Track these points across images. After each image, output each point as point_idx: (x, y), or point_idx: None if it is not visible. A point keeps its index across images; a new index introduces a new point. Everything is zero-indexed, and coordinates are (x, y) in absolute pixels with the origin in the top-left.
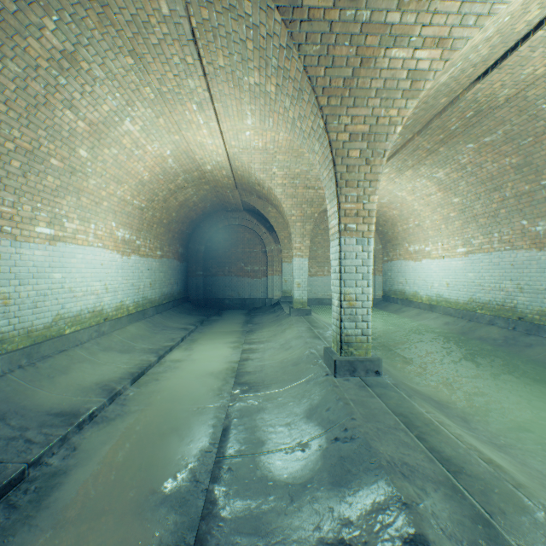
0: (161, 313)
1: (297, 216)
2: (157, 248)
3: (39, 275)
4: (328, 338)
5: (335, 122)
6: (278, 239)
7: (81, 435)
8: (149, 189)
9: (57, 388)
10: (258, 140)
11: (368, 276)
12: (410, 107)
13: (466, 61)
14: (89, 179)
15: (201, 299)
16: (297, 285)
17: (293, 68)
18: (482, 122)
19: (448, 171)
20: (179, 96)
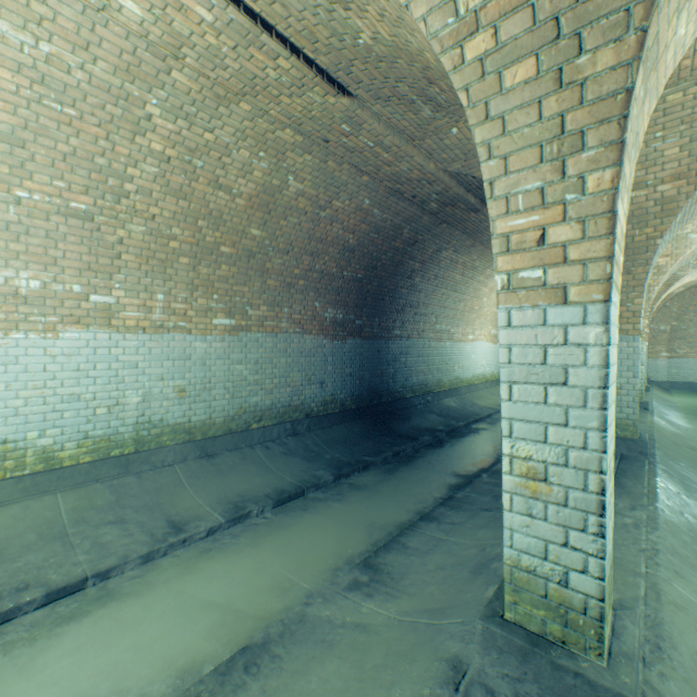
0: None
1: None
2: None
3: (468, 356)
4: None
5: None
6: None
7: (499, 414)
8: None
9: (482, 402)
10: None
11: (640, 360)
12: (660, 279)
13: None
14: (483, 309)
15: None
16: None
17: None
18: None
19: None
20: None
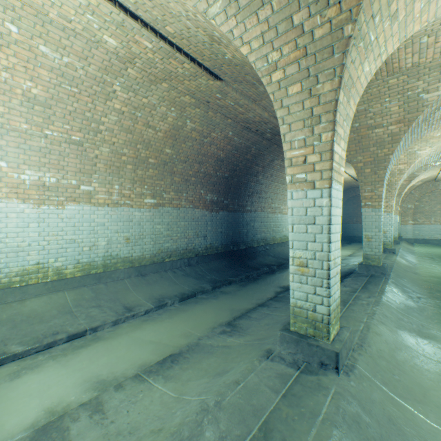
0: None
1: None
2: None
3: None
4: None
5: None
6: None
7: None
8: None
9: None
10: None
11: (390, 224)
12: (401, 177)
13: (432, 154)
14: None
15: None
16: None
17: None
18: None
19: None
20: None
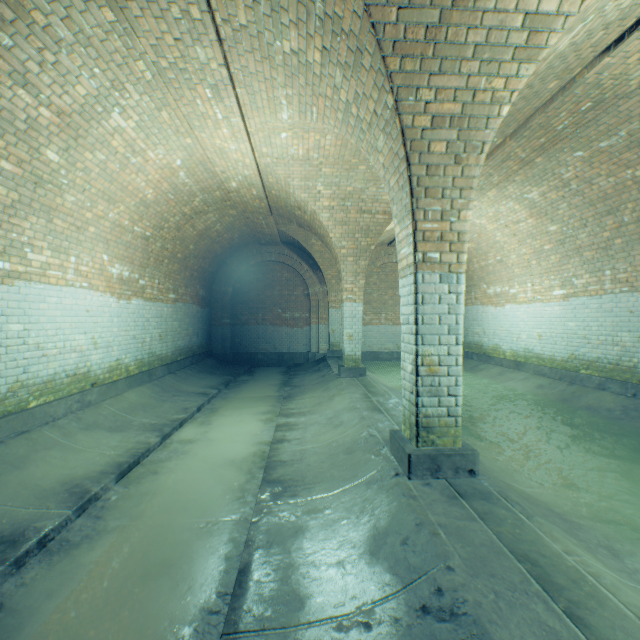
0: (174, 373)
1: (348, 248)
2: (169, 290)
3: None
4: (392, 410)
5: (411, 98)
6: (324, 279)
7: (18, 578)
8: (156, 213)
9: (1, 493)
10: (298, 145)
11: (456, 330)
12: (524, 76)
13: (599, 16)
14: (64, 194)
15: (228, 354)
16: (348, 337)
17: (349, 12)
18: (599, 119)
19: (544, 190)
20: (185, 75)
